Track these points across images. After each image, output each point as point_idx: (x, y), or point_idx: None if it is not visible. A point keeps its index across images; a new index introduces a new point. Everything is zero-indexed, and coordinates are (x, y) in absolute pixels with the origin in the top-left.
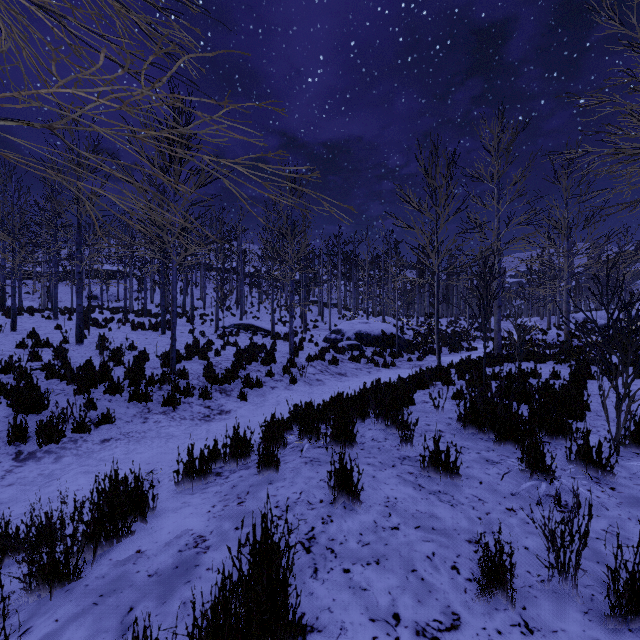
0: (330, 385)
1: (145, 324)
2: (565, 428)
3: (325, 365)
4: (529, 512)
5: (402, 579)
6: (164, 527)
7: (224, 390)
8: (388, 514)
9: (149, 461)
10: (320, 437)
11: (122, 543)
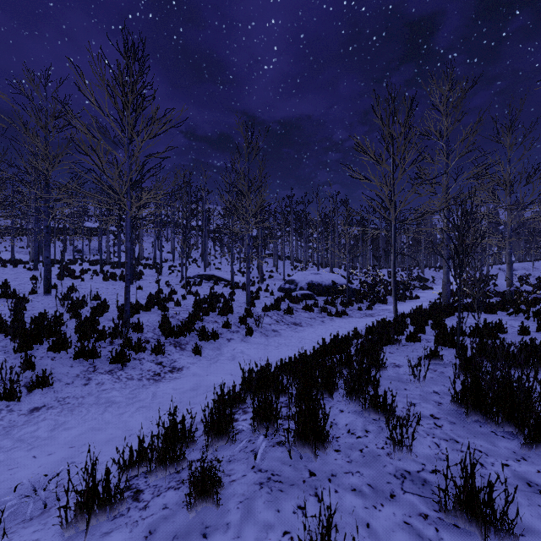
0: (286, 336)
1: (117, 275)
2: None
3: (280, 315)
4: None
5: None
6: None
7: (179, 343)
8: None
9: (74, 442)
10: (280, 428)
11: None
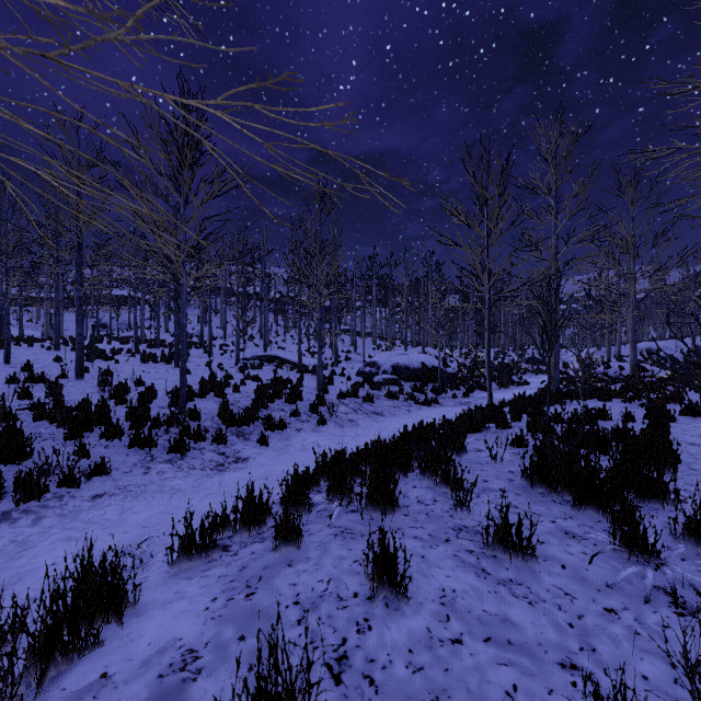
0: (364, 426)
1: (157, 356)
2: (660, 489)
3: (358, 403)
4: (636, 615)
5: None
6: (144, 634)
7: (242, 433)
8: (446, 617)
9: (146, 523)
10: (353, 498)
11: (84, 660)
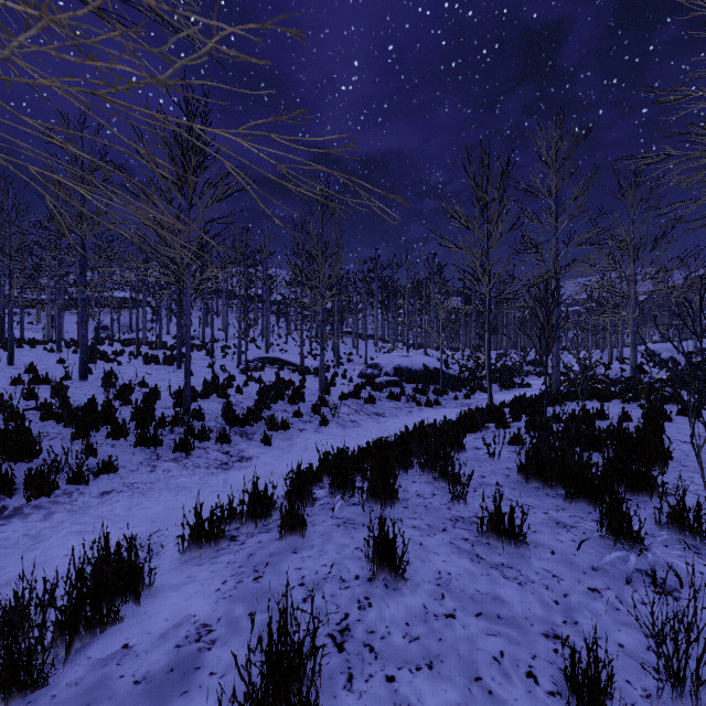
0: (366, 427)
1: (159, 357)
2: (649, 482)
3: (360, 404)
4: (618, 594)
5: (463, 692)
6: (161, 611)
7: (245, 433)
8: (441, 596)
9: (154, 518)
10: (355, 492)
11: (106, 634)
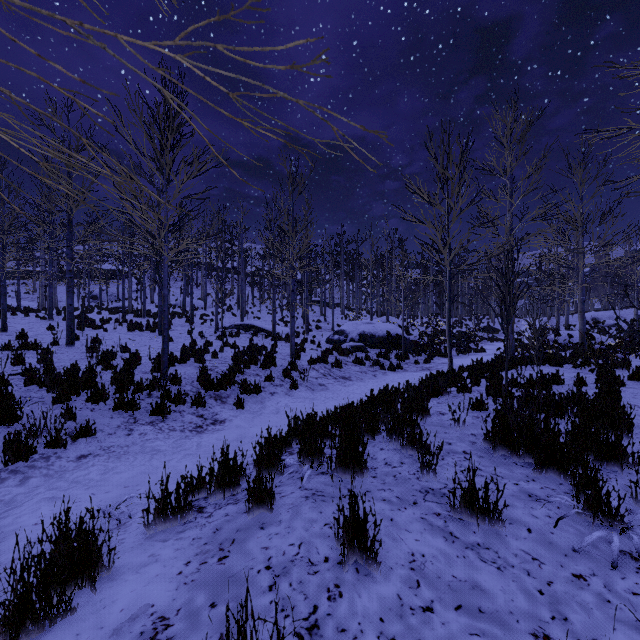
0: (333, 390)
1: (142, 324)
2: (618, 452)
3: (328, 368)
4: (605, 581)
5: None
6: (117, 599)
7: (219, 396)
8: (416, 583)
9: (127, 483)
10: (324, 461)
11: (56, 628)
